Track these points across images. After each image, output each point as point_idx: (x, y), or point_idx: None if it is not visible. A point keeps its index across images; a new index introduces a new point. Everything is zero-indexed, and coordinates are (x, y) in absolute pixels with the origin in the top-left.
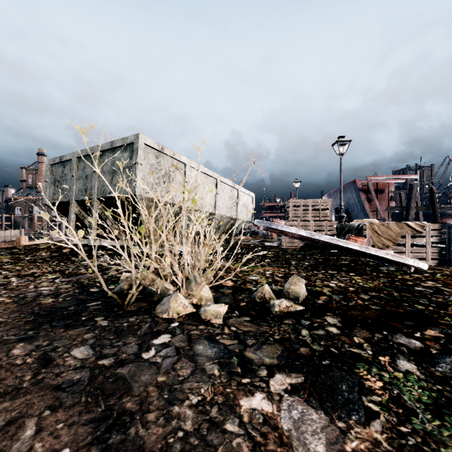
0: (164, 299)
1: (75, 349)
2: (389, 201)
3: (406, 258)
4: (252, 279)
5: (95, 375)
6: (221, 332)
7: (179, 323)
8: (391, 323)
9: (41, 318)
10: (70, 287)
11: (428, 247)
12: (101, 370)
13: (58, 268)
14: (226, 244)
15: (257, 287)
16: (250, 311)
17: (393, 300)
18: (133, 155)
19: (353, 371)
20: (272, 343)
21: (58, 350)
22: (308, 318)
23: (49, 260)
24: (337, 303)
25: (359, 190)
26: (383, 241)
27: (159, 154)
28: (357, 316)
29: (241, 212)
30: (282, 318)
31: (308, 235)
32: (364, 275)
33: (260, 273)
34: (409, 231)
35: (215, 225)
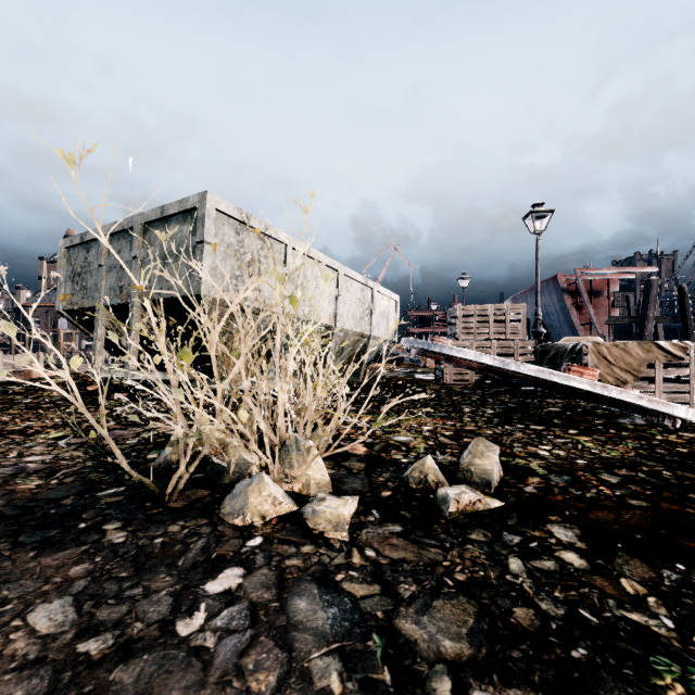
0: (239, 486)
1: (39, 608)
2: (610, 309)
3: (674, 404)
4: (400, 441)
5: (60, 689)
6: (346, 562)
7: (264, 539)
8: (684, 541)
9: (1, 524)
10: (79, 456)
11: (693, 383)
12: (77, 672)
13: (71, 419)
14: (353, 378)
15: (410, 456)
16: (401, 511)
17: (666, 487)
18: (196, 228)
19: (650, 685)
20: (452, 594)
21: (3, 610)
22: (515, 527)
23: (61, 405)
24: (564, 492)
25: (563, 291)
26: (617, 373)
27: (242, 227)
28: (611, 524)
29: (378, 326)
30: (465, 527)
31: (497, 364)
32: (594, 434)
33: (413, 430)
34: (661, 356)
35: (335, 347)
